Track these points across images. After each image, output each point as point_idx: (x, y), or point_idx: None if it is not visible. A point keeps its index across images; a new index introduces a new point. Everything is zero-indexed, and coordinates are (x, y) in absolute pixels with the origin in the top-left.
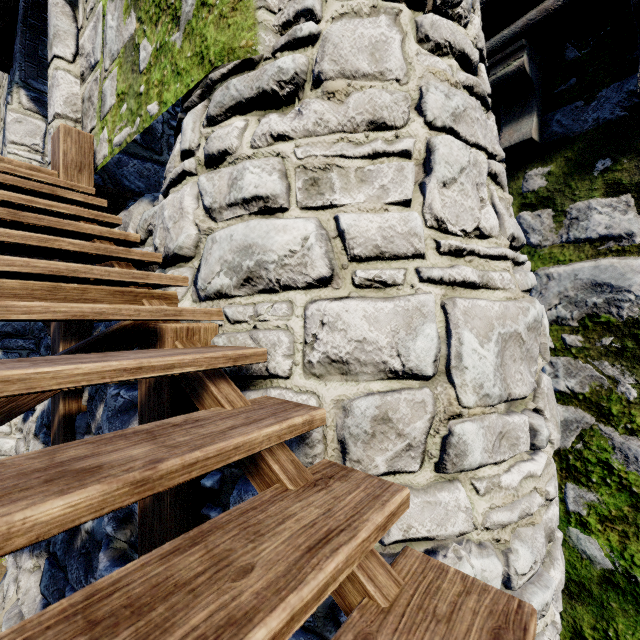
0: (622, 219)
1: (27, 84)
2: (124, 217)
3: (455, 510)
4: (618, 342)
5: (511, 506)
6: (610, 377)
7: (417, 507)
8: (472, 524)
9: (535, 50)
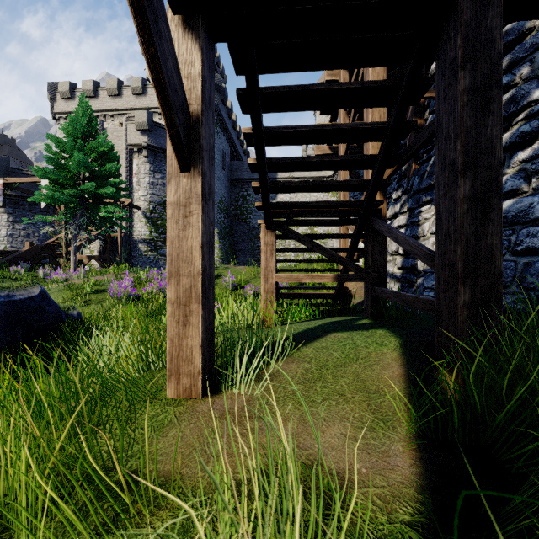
0: None
1: None
2: None
3: None
4: None
5: None
6: None
7: None
8: None
9: None
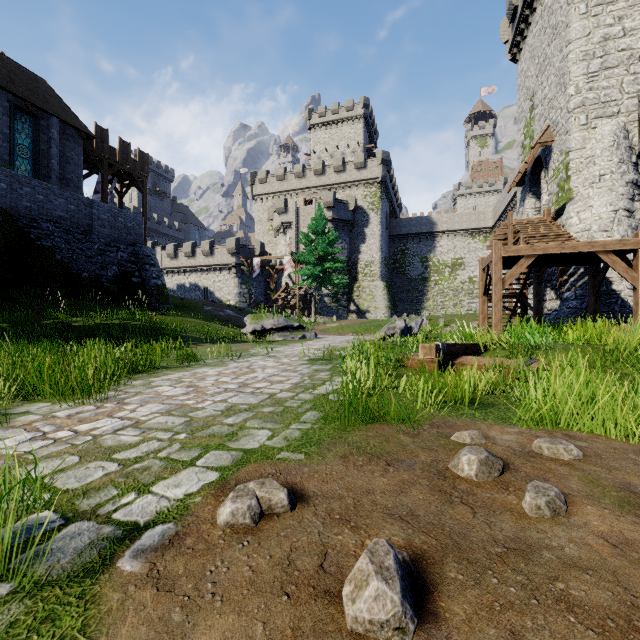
0: None
1: (530, 191)
2: (557, 222)
3: None
4: None
5: None
6: None
7: None
8: None
9: None
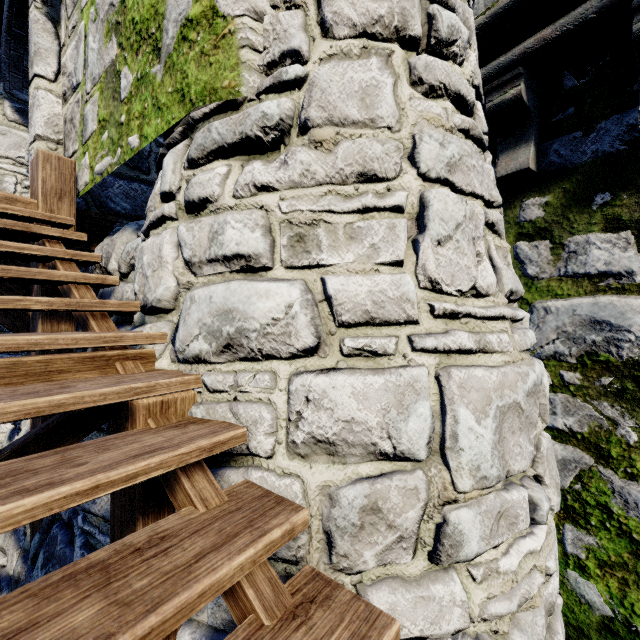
0: (622, 256)
1: (12, 95)
2: (107, 246)
3: (450, 605)
4: (618, 383)
5: (510, 593)
6: (609, 418)
7: (409, 603)
8: (468, 619)
9: (532, 77)
